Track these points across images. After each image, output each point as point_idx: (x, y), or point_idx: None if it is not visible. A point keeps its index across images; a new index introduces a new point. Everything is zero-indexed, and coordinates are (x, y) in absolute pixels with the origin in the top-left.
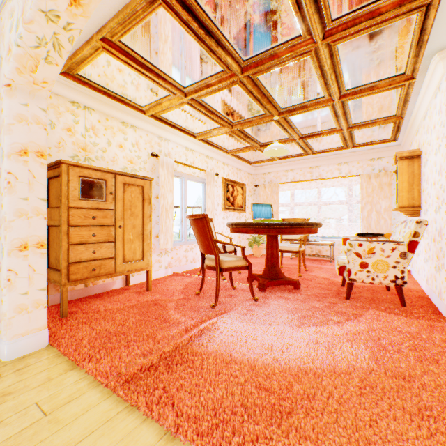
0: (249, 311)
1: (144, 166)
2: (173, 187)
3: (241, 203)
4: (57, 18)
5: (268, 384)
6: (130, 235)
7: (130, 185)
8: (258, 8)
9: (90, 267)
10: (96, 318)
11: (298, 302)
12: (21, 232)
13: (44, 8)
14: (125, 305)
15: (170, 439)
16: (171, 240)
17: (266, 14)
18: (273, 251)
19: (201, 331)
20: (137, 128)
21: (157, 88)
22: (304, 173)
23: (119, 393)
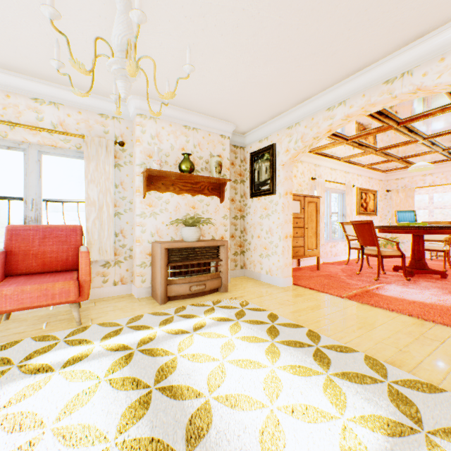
0: (404, 285)
1: (306, 187)
2: (323, 200)
3: (372, 208)
4: (317, 138)
5: (434, 307)
6: (310, 233)
7: (310, 202)
8: (420, 100)
9: (294, 251)
10: (302, 278)
11: (446, 284)
12: (286, 230)
13: (314, 137)
14: (311, 275)
15: (389, 312)
16: (322, 238)
17: (425, 101)
18: (419, 248)
19: (376, 288)
20: (303, 162)
21: (328, 139)
22: (446, 177)
23: (352, 299)
